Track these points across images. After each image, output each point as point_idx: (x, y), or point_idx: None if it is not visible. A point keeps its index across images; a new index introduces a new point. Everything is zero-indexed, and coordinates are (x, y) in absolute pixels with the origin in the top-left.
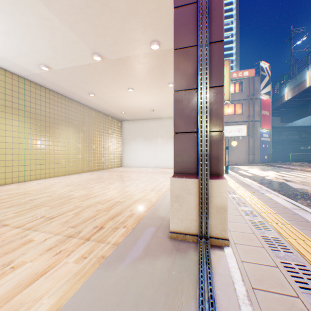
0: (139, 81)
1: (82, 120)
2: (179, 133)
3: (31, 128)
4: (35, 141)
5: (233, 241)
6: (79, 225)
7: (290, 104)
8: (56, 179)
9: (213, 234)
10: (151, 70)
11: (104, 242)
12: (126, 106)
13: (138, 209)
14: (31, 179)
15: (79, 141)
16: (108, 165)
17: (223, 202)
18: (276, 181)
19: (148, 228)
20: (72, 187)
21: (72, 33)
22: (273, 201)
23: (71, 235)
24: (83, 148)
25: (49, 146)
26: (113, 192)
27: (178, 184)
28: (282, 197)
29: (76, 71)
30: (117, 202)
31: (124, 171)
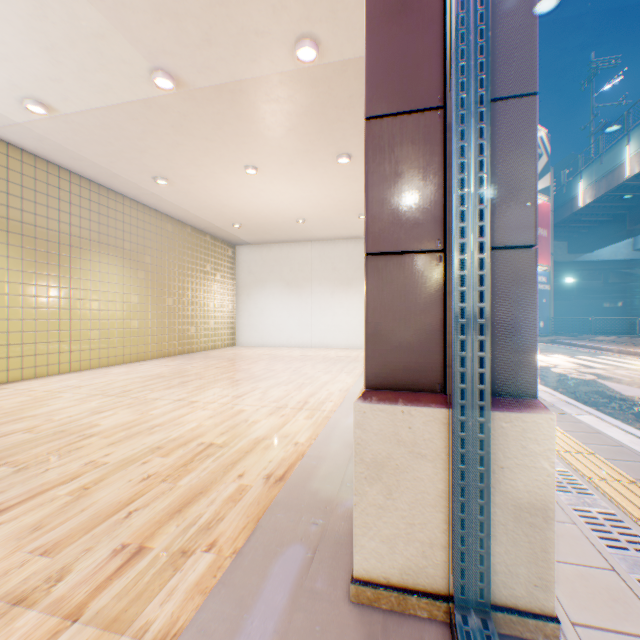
0: (271, 149)
1: (141, 241)
2: (383, 255)
3: (11, 255)
4: (21, 287)
5: (561, 614)
6: (70, 541)
7: (587, 215)
8: (72, 378)
9: (501, 598)
10: (299, 119)
11: (128, 631)
12: (243, 210)
13: (260, 471)
14: (11, 378)
15: (134, 289)
16: (203, 342)
17: (538, 489)
18: (576, 379)
19: (283, 553)
20: (102, 400)
21: (92, 6)
22: (605, 440)
23: (24, 593)
24: (145, 306)
25: (57, 301)
26: (203, 414)
27: (379, 425)
28: (609, 422)
29: (117, 118)
30: (205, 449)
31: (238, 356)
